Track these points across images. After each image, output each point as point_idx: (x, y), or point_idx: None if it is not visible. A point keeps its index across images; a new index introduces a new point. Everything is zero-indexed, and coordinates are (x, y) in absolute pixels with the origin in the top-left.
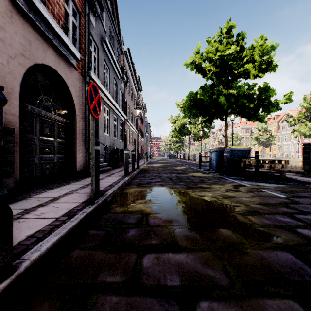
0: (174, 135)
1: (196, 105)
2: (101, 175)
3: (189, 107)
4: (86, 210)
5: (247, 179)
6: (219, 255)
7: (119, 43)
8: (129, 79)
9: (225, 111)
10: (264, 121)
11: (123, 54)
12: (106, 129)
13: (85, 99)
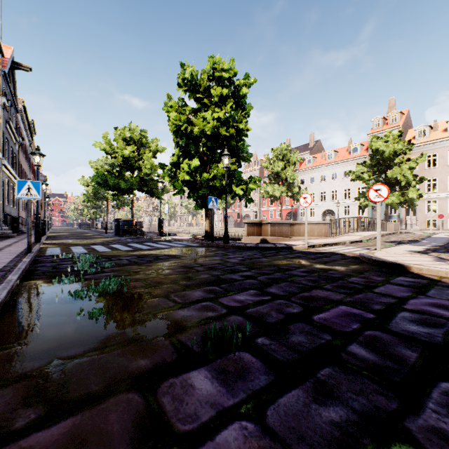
0: (88, 200)
1: (104, 182)
2: (18, 238)
3: (98, 183)
4: (41, 241)
5: (125, 237)
6: (84, 243)
7: (15, 106)
8: (22, 132)
9: (130, 189)
10: (162, 199)
11: (18, 113)
12: (6, 199)
13: (1, 182)
